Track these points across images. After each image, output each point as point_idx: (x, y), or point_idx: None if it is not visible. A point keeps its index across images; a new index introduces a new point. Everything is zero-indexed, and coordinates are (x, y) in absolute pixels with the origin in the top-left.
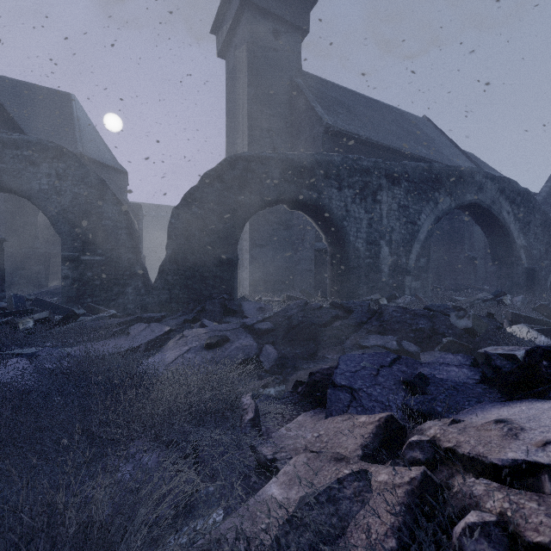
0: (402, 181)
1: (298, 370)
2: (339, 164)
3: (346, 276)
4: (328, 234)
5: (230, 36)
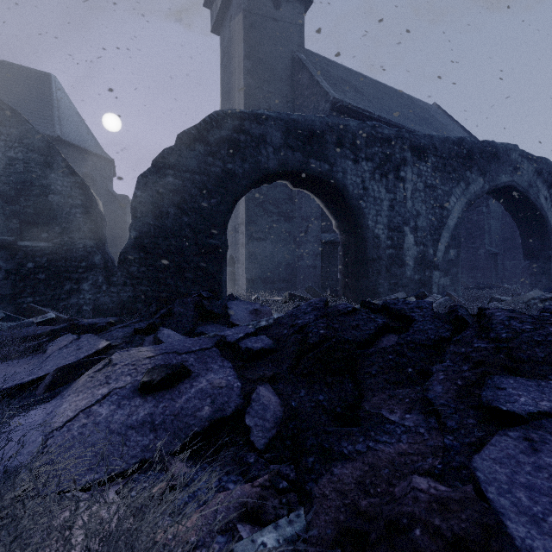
0: (429, 155)
1: (332, 461)
2: (355, 130)
3: (363, 270)
4: (340, 219)
5: (225, 7)
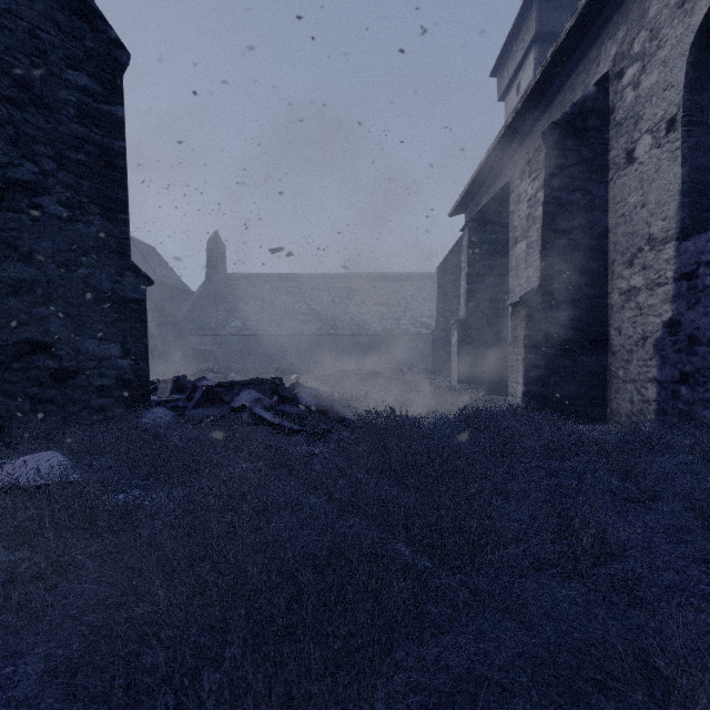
0: None
1: None
2: None
3: None
4: None
5: None
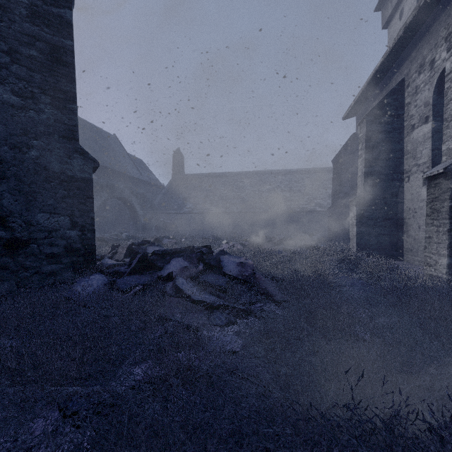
0: None
1: None
2: None
3: None
4: None
5: None
